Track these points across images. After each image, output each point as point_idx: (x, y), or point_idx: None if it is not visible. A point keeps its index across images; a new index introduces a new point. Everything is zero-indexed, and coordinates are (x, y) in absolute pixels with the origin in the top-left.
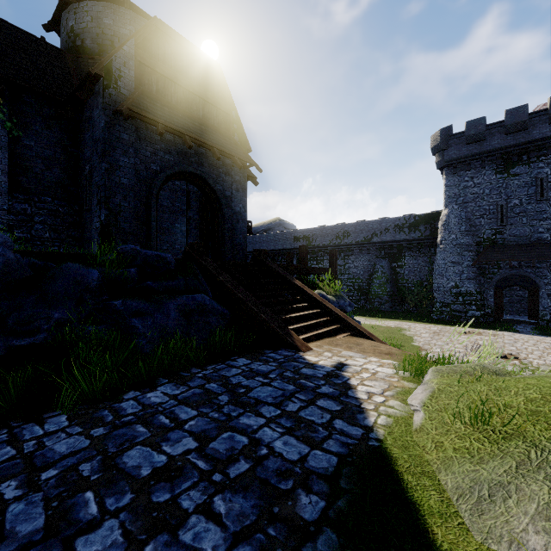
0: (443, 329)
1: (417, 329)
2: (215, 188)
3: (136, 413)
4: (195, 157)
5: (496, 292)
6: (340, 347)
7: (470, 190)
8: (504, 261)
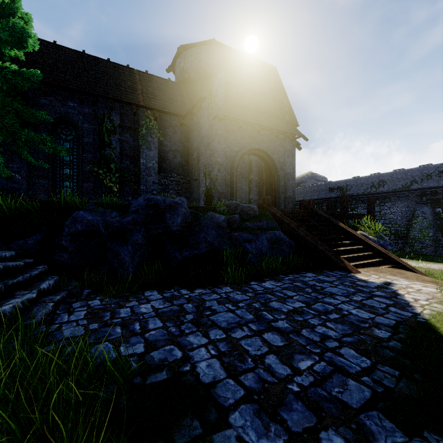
0: None
1: None
2: (273, 158)
3: (263, 290)
4: (259, 138)
5: None
6: (384, 273)
7: None
8: None
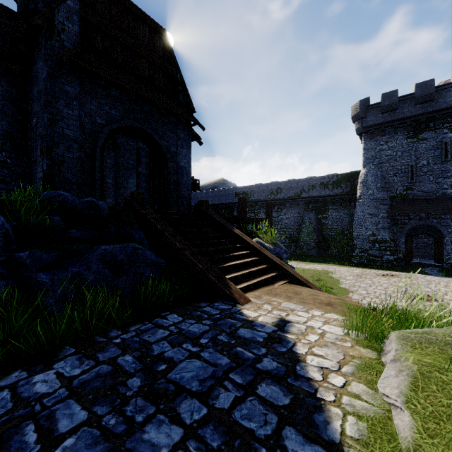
0: (364, 272)
1: (342, 272)
2: (161, 144)
3: None
4: (141, 114)
5: (407, 239)
6: (279, 297)
7: (385, 153)
8: (413, 213)
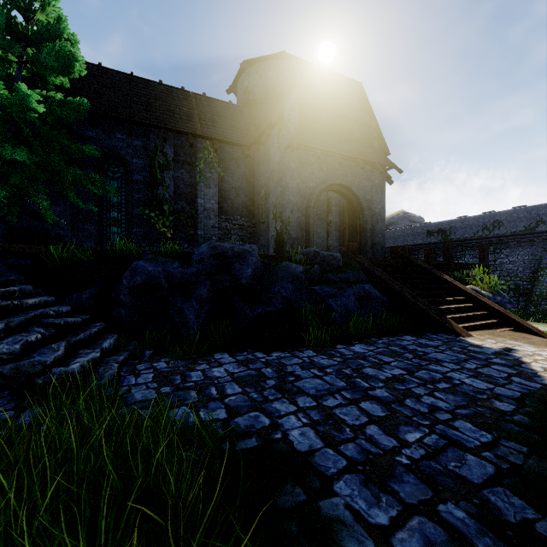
0: None
1: None
2: (358, 194)
3: (352, 355)
4: (340, 170)
5: None
6: (503, 337)
7: None
8: None
